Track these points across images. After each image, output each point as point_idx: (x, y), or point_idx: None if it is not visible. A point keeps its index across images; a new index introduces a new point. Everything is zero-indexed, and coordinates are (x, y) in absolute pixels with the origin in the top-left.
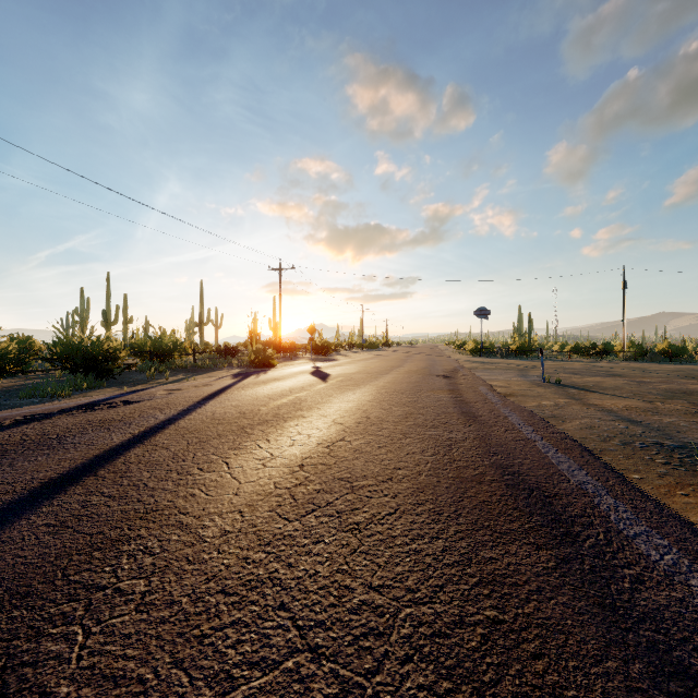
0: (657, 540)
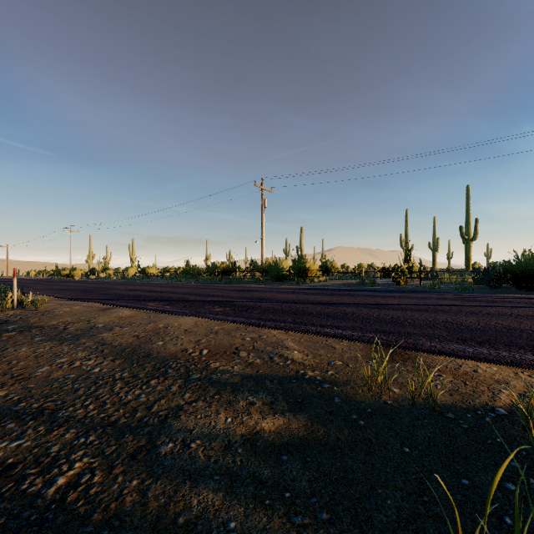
0: (470, 350)
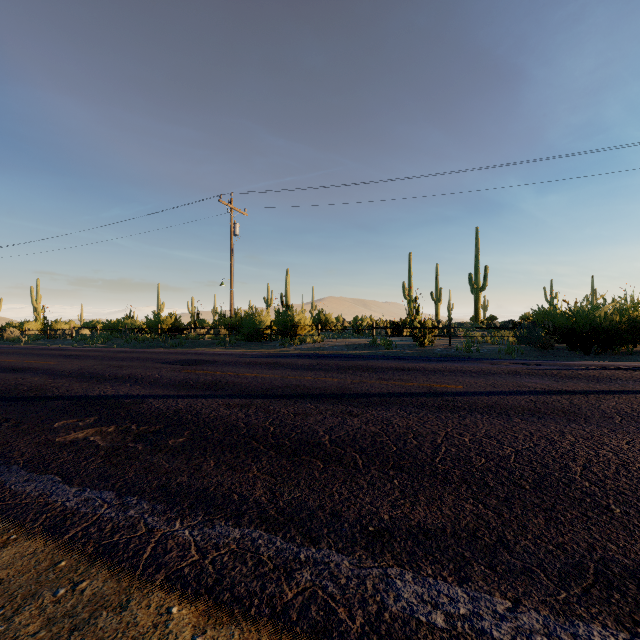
0: None
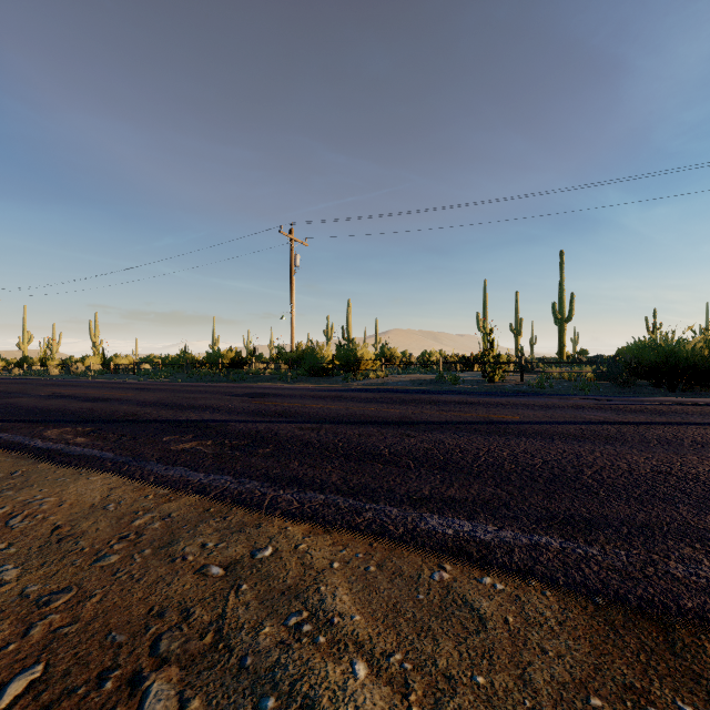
0: None
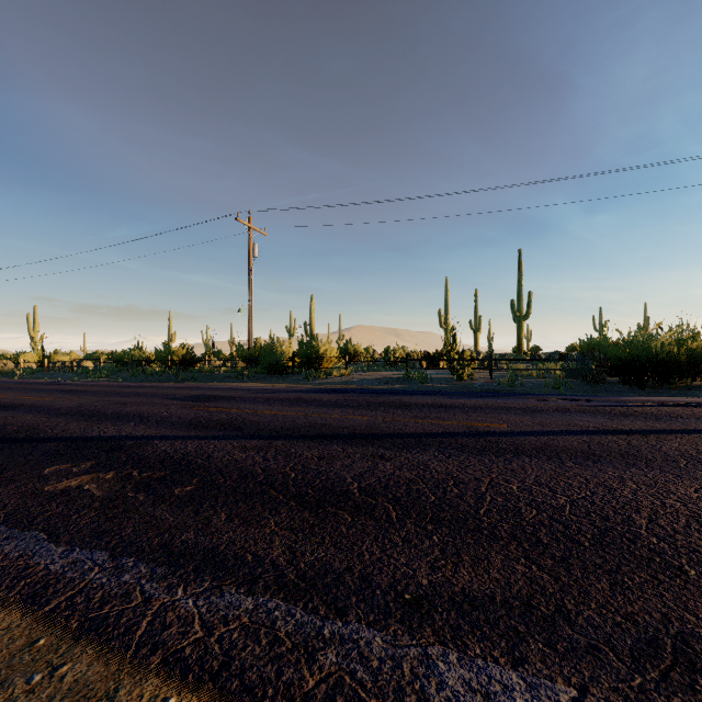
0: None
